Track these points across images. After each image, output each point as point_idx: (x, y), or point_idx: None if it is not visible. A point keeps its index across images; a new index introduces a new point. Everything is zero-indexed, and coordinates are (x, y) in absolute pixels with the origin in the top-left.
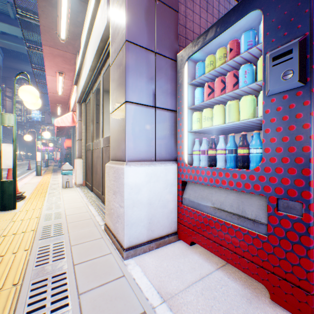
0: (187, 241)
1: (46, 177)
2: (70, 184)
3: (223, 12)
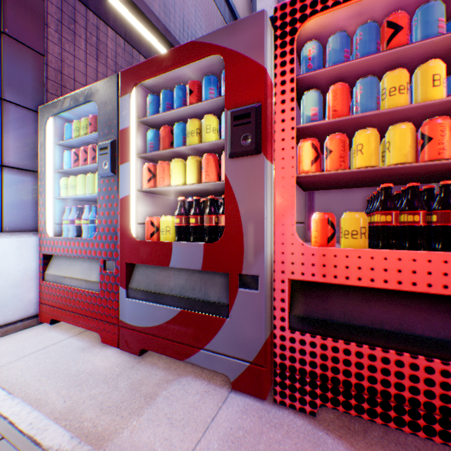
0: (49, 320)
1: None
2: None
3: (124, 65)
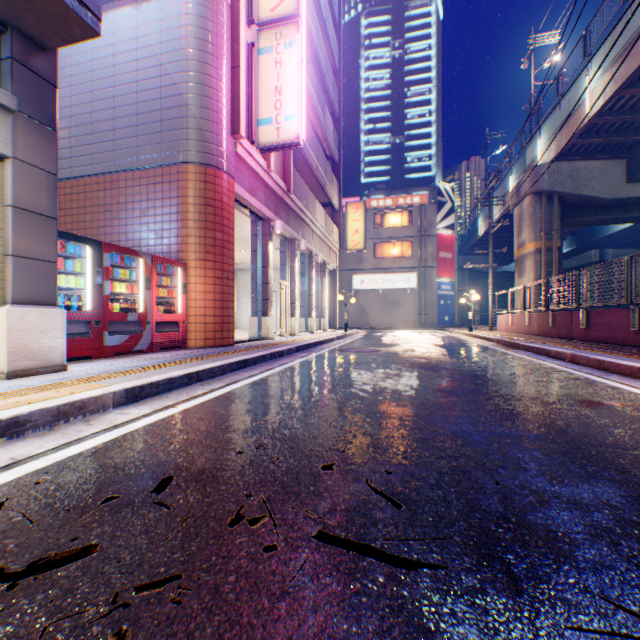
0: None
1: None
2: None
3: None
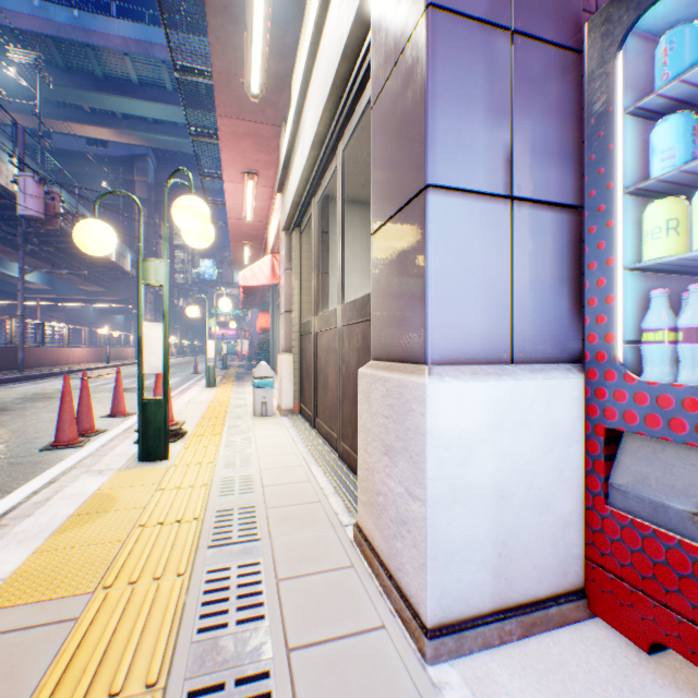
0: (631, 633)
1: (223, 390)
2: (269, 409)
3: None
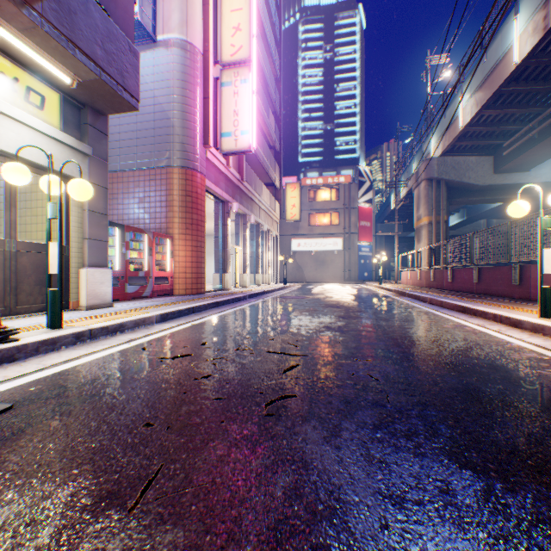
0: None
1: None
2: None
3: None
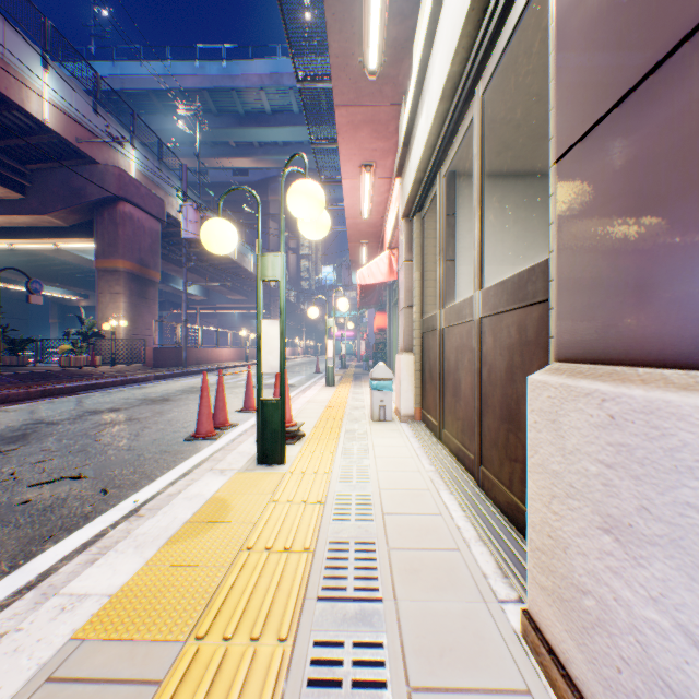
0: None
1: (341, 390)
2: (387, 414)
3: None
